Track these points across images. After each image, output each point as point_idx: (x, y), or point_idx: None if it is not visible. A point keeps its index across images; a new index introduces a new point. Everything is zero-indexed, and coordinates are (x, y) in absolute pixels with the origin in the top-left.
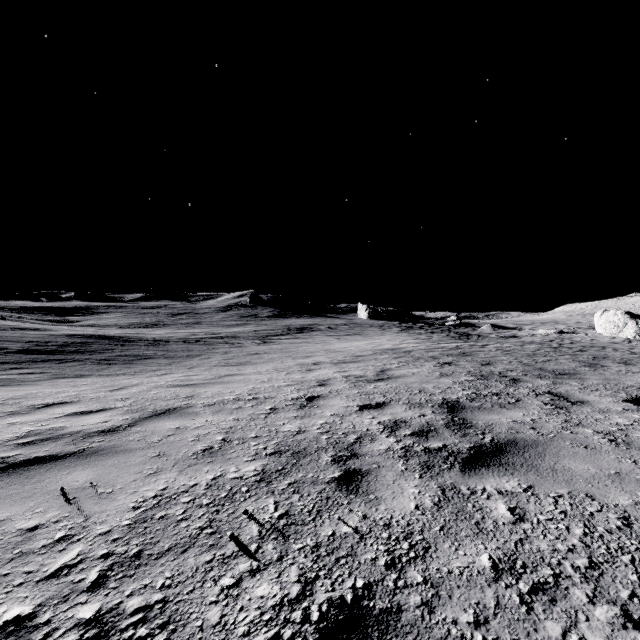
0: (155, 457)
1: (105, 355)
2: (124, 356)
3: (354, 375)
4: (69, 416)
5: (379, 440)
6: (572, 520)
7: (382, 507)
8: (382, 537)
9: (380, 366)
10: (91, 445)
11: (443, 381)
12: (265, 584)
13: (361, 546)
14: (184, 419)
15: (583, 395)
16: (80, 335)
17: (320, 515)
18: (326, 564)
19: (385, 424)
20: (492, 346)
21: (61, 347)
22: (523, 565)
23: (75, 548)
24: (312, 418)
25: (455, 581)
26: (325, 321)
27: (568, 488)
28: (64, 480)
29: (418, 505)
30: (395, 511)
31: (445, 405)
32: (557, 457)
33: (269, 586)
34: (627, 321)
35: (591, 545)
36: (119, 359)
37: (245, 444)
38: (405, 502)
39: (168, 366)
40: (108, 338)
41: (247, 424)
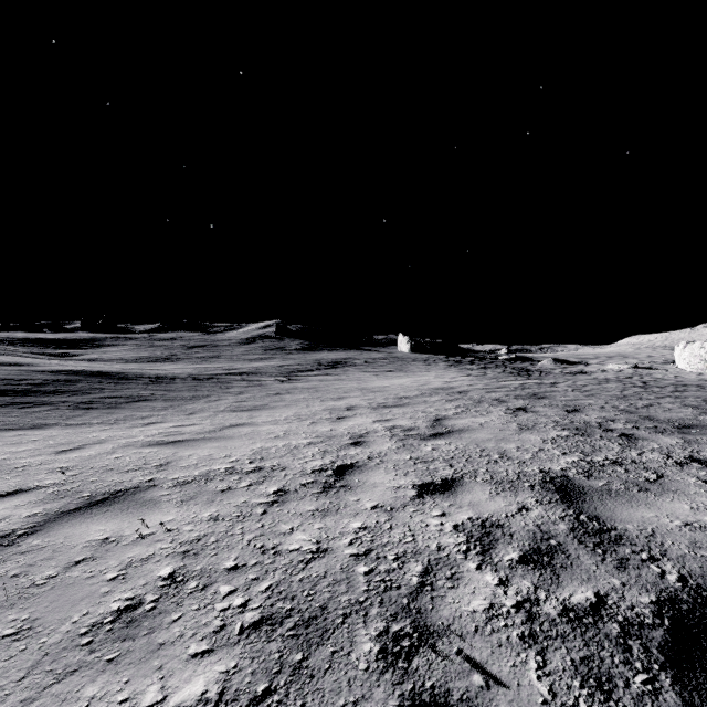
0: (4, 640)
1: (89, 396)
2: (112, 398)
3: (401, 426)
4: None
5: (466, 579)
6: None
7: None
8: None
9: (433, 412)
10: None
11: (527, 438)
12: None
13: None
14: (128, 516)
15: None
16: (68, 371)
17: None
18: None
19: (467, 531)
20: (564, 385)
21: (37, 386)
22: None
23: None
24: (341, 515)
25: None
26: (361, 355)
27: None
28: None
29: None
30: None
31: (551, 485)
32: None
33: None
34: None
35: None
36: (104, 402)
37: (208, 592)
38: None
39: (163, 411)
40: (101, 375)
41: (228, 531)
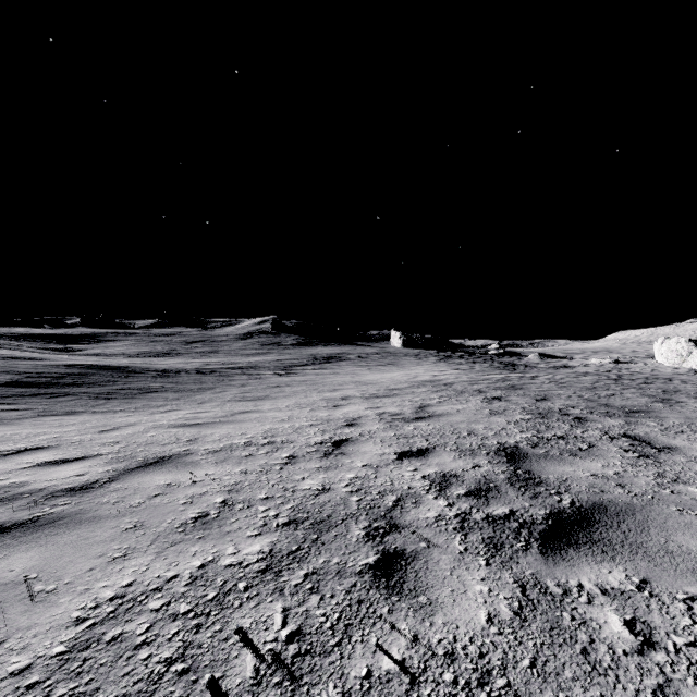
0: (129, 530)
1: (105, 388)
2: (127, 389)
3: (389, 412)
4: (38, 467)
5: (425, 503)
6: None
7: (439, 619)
8: (444, 681)
9: (418, 401)
10: (51, 510)
11: (495, 420)
12: None
13: None
14: (179, 471)
15: (668, 439)
16: (80, 365)
17: (349, 635)
18: None
19: (431, 479)
20: (543, 378)
21: (56, 379)
22: None
23: None
24: (339, 470)
25: None
26: (355, 350)
27: None
28: None
29: (491, 615)
30: (459, 627)
31: (503, 452)
32: (666, 530)
33: None
34: (692, 350)
35: None
36: (120, 393)
37: (251, 509)
38: (471, 610)
39: (175, 401)
40: (111, 369)
41: (257, 479)
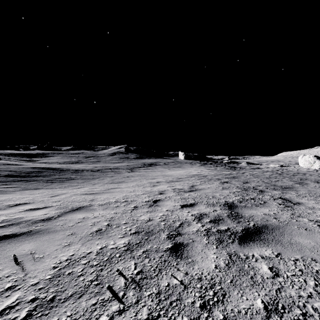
0: (69, 235)
1: (50, 178)
2: (60, 178)
3: (178, 188)
4: (26, 211)
5: (192, 225)
6: (306, 275)
7: (196, 267)
8: (197, 287)
9: (191, 183)
10: (35, 228)
11: (224, 191)
12: None
13: (185, 293)
14: (87, 213)
15: (299, 199)
16: (38, 167)
17: (160, 272)
18: (164, 306)
19: (195, 216)
20: (247, 173)
21: (28, 173)
22: (283, 307)
23: (15, 294)
24: (156, 212)
25: (243, 318)
26: (162, 160)
27: (300, 254)
28: (17, 249)
29: (216, 265)
30: (204, 269)
31: (226, 205)
32: (291, 235)
33: None
34: (315, 160)
35: None
36: (57, 180)
37: (119, 227)
38: (209, 263)
39: (82, 183)
40: (52, 169)
41: (121, 216)
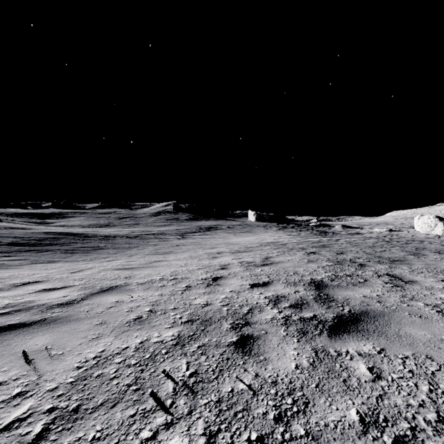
0: (98, 325)
1: (70, 247)
2: (84, 247)
3: (246, 261)
4: (39, 292)
5: (266, 311)
6: (419, 378)
7: (270, 367)
8: (271, 393)
9: (265, 255)
10: (51, 315)
11: (310, 266)
12: (177, 437)
13: (254, 401)
14: (122, 294)
15: (412, 276)
16: (53, 232)
17: (222, 374)
18: (226, 418)
19: (270, 298)
20: (343, 240)
21: (39, 241)
22: (385, 419)
23: (27, 403)
24: (216, 294)
25: (331, 434)
26: (225, 223)
27: (412, 350)
28: (27, 344)
29: (297, 365)
30: (280, 370)
31: (313, 284)
32: (400, 325)
33: (180, 439)
34: (437, 223)
35: (437, 400)
36: (80, 249)
37: (166, 314)
38: (287, 362)
39: (114, 254)
40: (73, 234)
41: (168, 298)
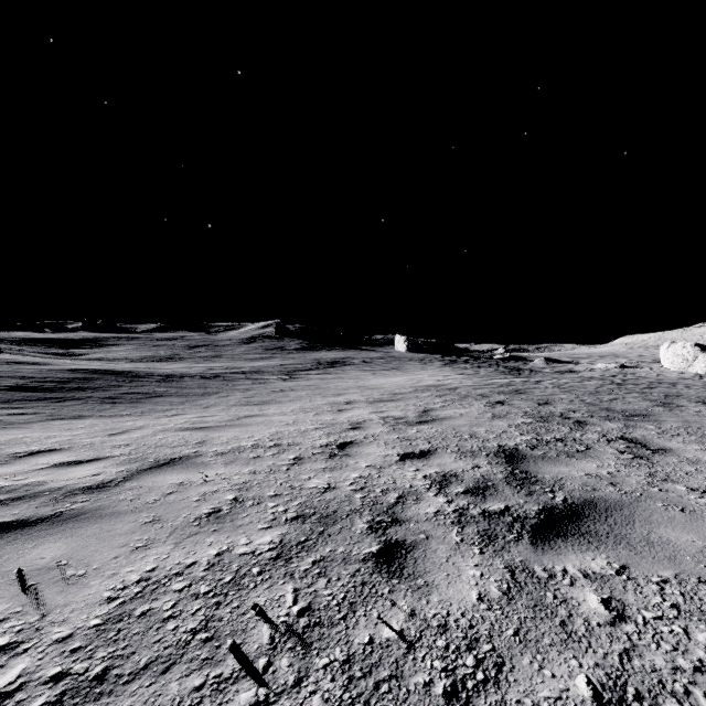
0: (147, 523)
1: (110, 393)
2: (132, 394)
3: (393, 416)
4: (54, 467)
5: (426, 500)
6: (689, 619)
7: (435, 598)
8: (437, 646)
9: (422, 405)
10: (71, 506)
11: (497, 424)
12: None
13: (409, 661)
14: (190, 472)
15: (664, 441)
16: (84, 370)
17: (353, 610)
18: (361, 693)
19: (432, 478)
20: (548, 382)
21: (61, 383)
22: (637, 695)
23: (17, 664)
24: (344, 470)
25: None
26: (359, 354)
27: (673, 569)
28: (27, 556)
29: (482, 595)
30: (452, 604)
31: (502, 454)
32: (650, 524)
33: None
34: (697, 354)
35: None
36: (125, 397)
37: (261, 505)
38: (464, 590)
39: (181, 405)
40: (115, 373)
41: (265, 478)
